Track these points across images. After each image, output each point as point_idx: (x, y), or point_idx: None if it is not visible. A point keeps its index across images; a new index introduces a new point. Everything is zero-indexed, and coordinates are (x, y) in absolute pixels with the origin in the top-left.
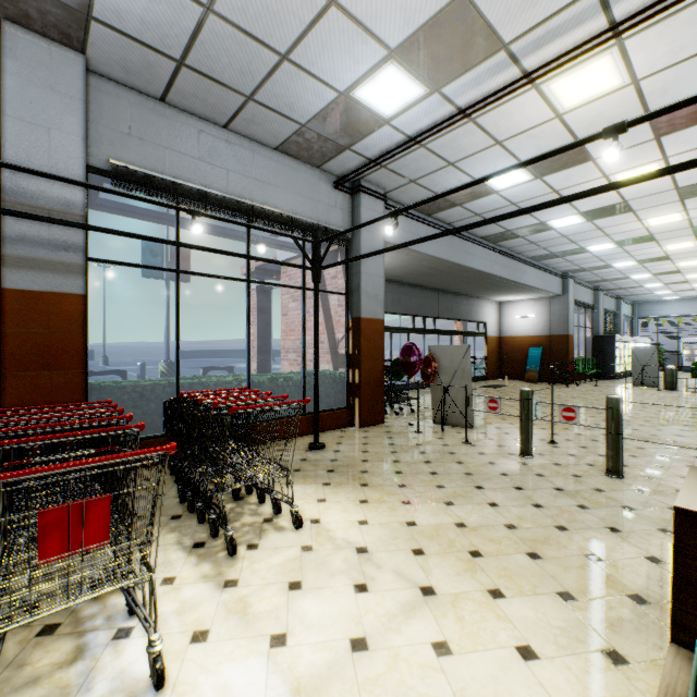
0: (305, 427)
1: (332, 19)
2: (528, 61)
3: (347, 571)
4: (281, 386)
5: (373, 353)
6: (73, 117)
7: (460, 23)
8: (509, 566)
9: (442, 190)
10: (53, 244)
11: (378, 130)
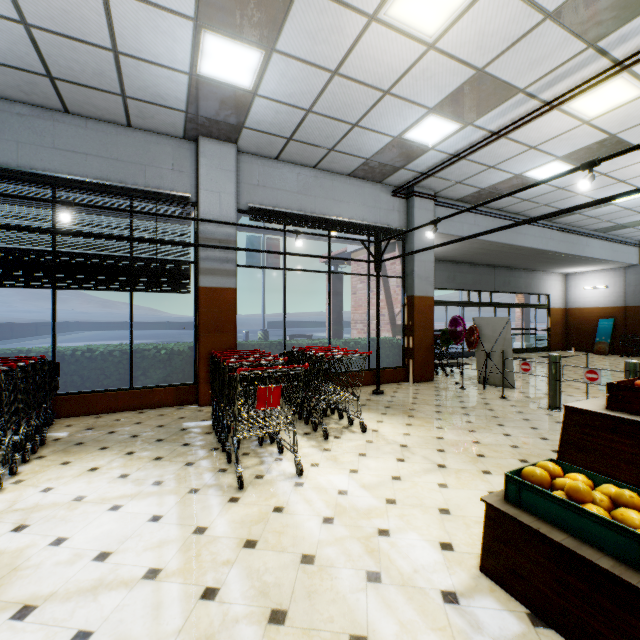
0: (369, 379)
1: (387, 101)
2: (544, 95)
3: (393, 453)
4: (352, 348)
5: (424, 324)
6: (231, 183)
7: (480, 85)
8: (501, 463)
9: (487, 185)
10: (221, 259)
11: (425, 154)
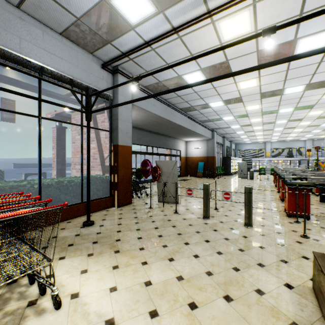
0: (82, 210)
1: None
2: (211, 3)
3: None
4: (66, 186)
5: (125, 165)
6: None
7: None
8: (216, 314)
9: (163, 79)
10: None
11: (127, 33)
